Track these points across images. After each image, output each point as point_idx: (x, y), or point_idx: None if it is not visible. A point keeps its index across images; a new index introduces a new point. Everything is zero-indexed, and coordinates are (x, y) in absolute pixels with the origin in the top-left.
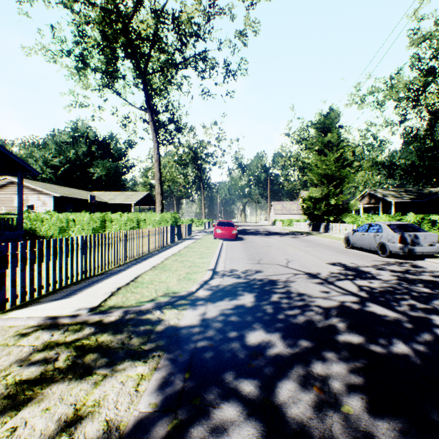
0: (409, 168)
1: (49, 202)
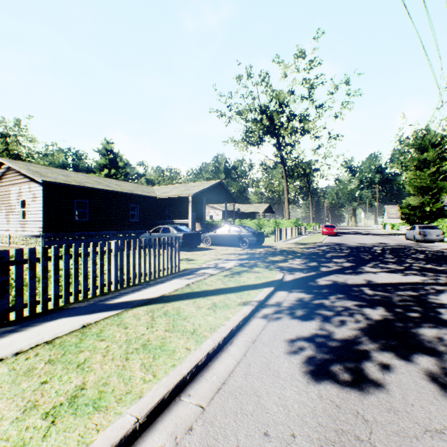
0: None
1: (219, 214)
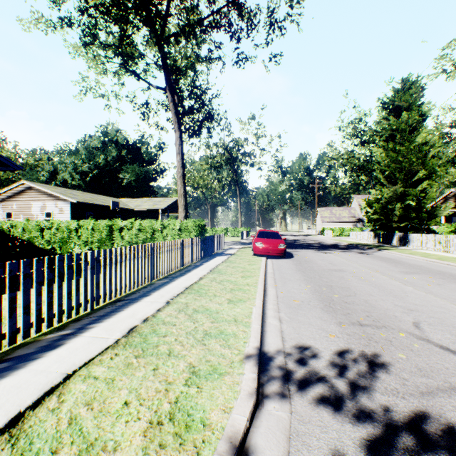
0: None
1: (66, 209)
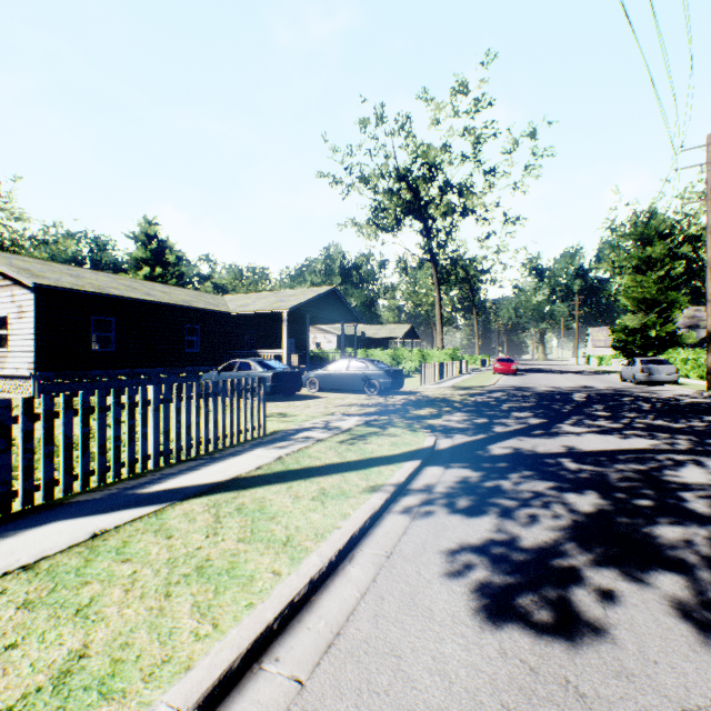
0: None
1: (333, 340)
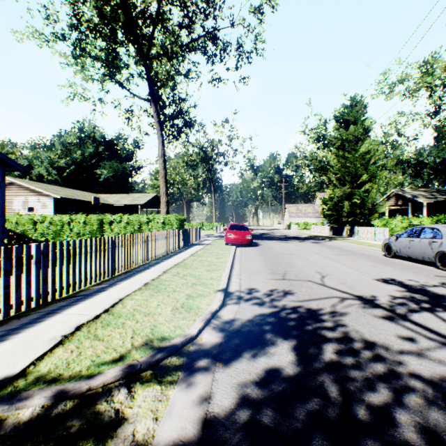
0: (439, 166)
1: (49, 204)
